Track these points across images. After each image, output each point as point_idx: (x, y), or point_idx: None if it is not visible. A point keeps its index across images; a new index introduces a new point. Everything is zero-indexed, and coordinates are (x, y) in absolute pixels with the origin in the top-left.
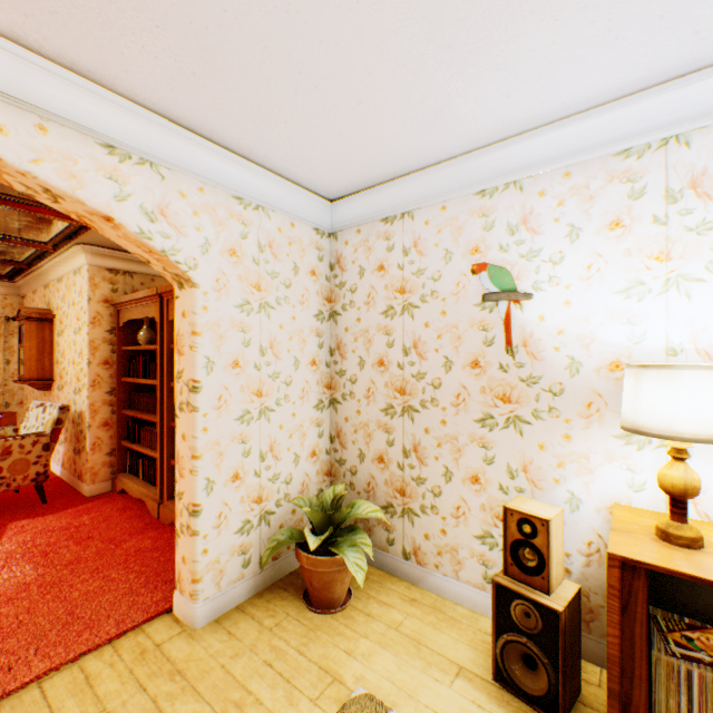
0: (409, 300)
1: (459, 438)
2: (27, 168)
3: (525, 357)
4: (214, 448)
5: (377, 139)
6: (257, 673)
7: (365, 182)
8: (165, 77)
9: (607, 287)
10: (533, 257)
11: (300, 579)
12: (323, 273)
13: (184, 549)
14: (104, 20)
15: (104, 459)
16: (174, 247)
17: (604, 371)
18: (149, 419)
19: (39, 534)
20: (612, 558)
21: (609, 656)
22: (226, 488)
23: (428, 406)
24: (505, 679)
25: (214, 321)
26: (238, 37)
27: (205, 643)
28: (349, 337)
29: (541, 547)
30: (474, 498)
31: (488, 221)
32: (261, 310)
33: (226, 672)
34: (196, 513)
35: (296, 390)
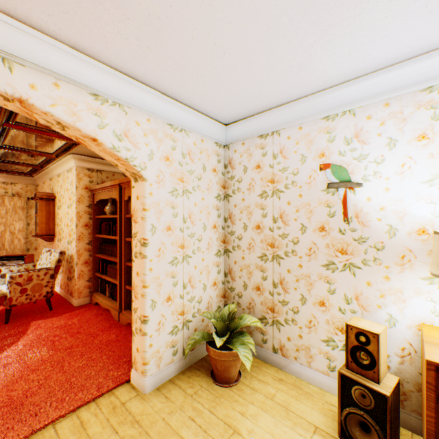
0: (277, 187)
1: (311, 276)
2: (48, 110)
3: (357, 224)
4: (156, 281)
5: (259, 85)
6: (185, 425)
7: (249, 112)
8: (130, 50)
9: (416, 179)
10: (362, 159)
11: (207, 363)
12: (220, 170)
13: (137, 343)
14: (95, 16)
15: (85, 284)
16: (132, 156)
17: (413, 235)
18: (112, 260)
19: (49, 329)
20: (429, 364)
21: (427, 430)
22: (163, 306)
23: (289, 255)
24: (347, 437)
25: (156, 202)
26: (178, 23)
27: (151, 403)
28: (237, 210)
29: (373, 352)
30: (321, 315)
31: (331, 136)
32: (183, 194)
33: (166, 423)
34: (145, 321)
35: (204, 244)
